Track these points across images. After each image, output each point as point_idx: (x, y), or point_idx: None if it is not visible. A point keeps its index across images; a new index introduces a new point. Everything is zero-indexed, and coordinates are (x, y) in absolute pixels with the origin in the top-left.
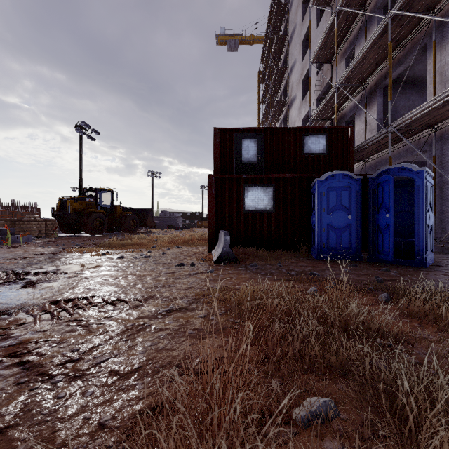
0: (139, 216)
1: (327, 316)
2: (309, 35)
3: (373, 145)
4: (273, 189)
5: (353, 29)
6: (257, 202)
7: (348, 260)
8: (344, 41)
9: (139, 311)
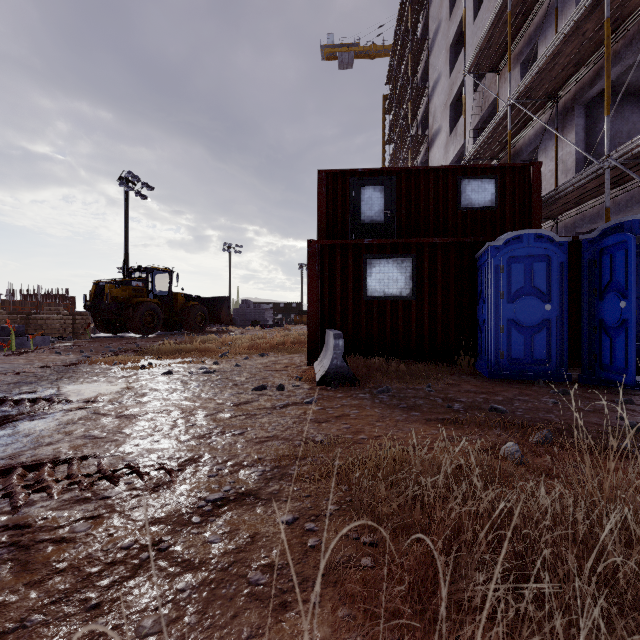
0: (209, 308)
1: (592, 547)
2: (460, 35)
3: (573, 192)
4: (414, 263)
5: (534, 15)
6: (387, 284)
7: (545, 381)
8: (520, 35)
9: (158, 500)
